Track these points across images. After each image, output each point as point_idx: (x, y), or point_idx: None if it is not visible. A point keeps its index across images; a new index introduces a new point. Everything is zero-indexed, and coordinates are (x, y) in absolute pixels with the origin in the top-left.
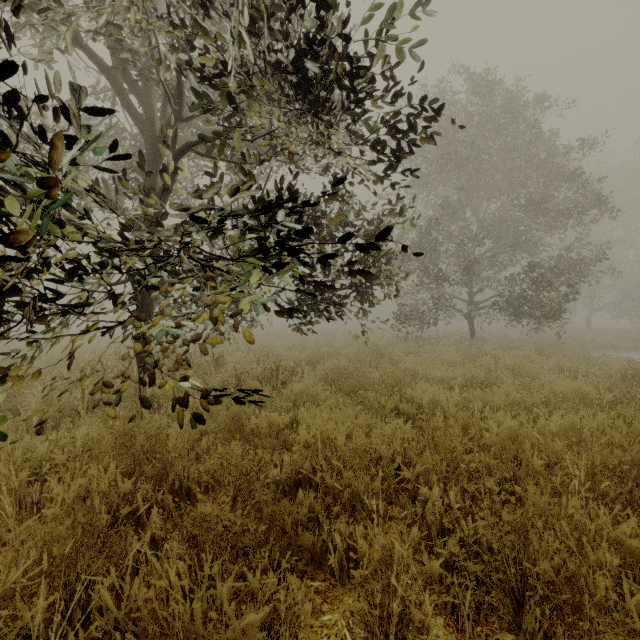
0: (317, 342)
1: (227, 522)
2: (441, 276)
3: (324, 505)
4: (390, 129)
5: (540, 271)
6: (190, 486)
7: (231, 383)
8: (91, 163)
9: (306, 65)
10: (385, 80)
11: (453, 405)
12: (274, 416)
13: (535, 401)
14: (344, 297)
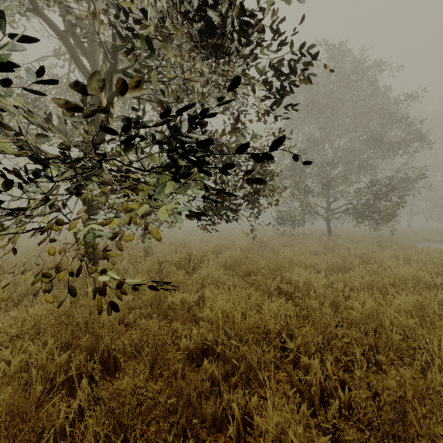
0: (219, 237)
1: (140, 396)
2: (308, 190)
3: (224, 372)
4: (276, 72)
5: (378, 186)
6: (116, 356)
7: (155, 269)
8: (19, 84)
9: (209, 13)
10: (273, 30)
11: (322, 286)
12: (186, 295)
13: (384, 283)
14: (239, 205)
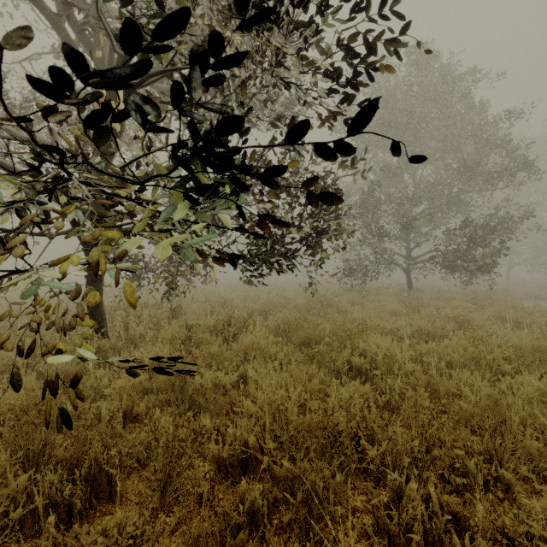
0: (270, 293)
1: None
2: (383, 233)
3: (272, 497)
4: (348, 55)
5: (473, 228)
6: (109, 472)
7: (181, 336)
8: None
9: None
10: None
11: (409, 361)
12: (220, 375)
13: (495, 357)
14: (295, 250)
